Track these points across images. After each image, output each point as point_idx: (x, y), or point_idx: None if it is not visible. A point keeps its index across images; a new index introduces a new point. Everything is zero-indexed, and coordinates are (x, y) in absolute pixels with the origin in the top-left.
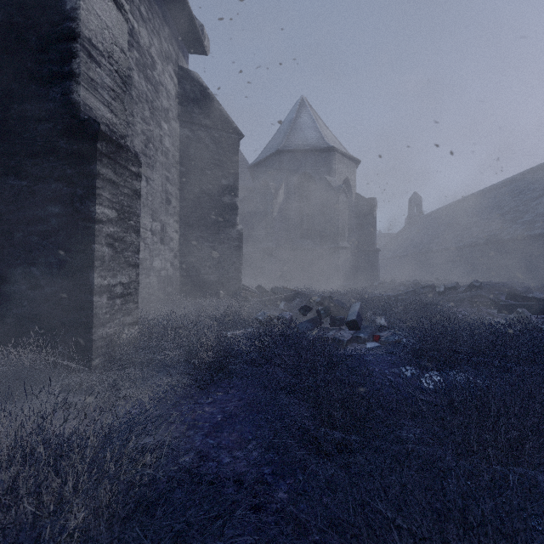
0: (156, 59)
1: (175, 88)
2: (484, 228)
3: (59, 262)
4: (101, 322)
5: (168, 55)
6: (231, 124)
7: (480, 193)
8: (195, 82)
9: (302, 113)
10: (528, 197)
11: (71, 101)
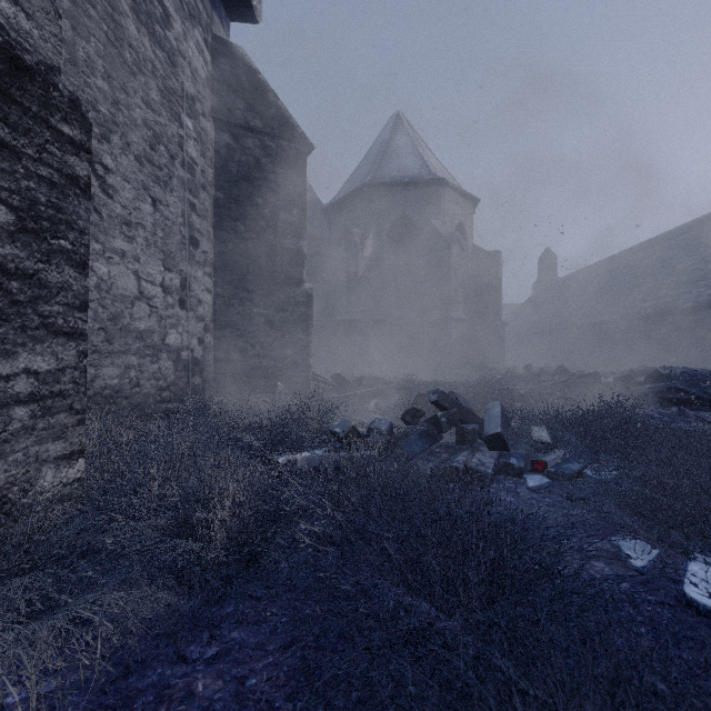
0: (172, 12)
1: (207, 68)
2: (649, 294)
3: None
4: None
5: (194, 13)
6: (295, 129)
7: (639, 248)
8: (238, 62)
9: (398, 133)
10: None
11: None
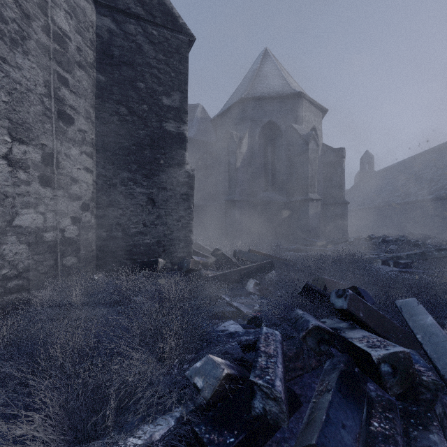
0: None
1: None
2: None
3: None
4: None
5: None
6: (176, 19)
7: (439, 147)
8: None
9: (266, 63)
10: None
11: None
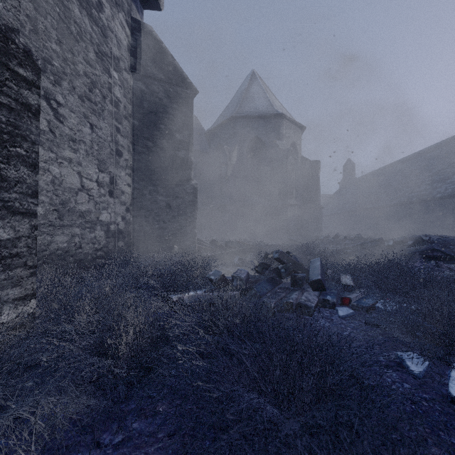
0: (104, 1)
1: (127, 39)
2: (414, 188)
3: None
4: None
5: (119, 3)
6: (185, 79)
7: (407, 158)
8: (148, 35)
9: (253, 84)
10: (454, 160)
11: None
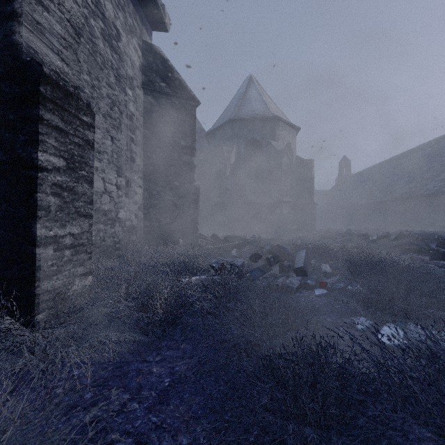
0: (121, 31)
1: (139, 60)
2: (405, 185)
3: (1, 212)
4: (46, 275)
5: (133, 30)
6: (189, 92)
7: (400, 156)
8: (157, 55)
9: (250, 88)
10: (443, 159)
11: (13, 42)
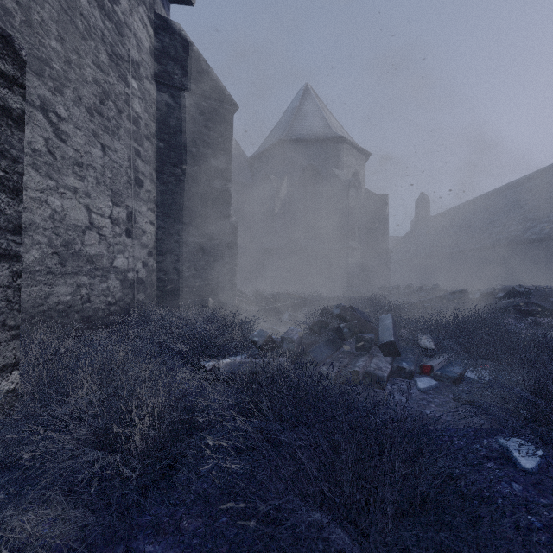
0: None
1: (150, 40)
2: (503, 228)
3: None
4: None
5: None
6: (223, 91)
7: (494, 192)
8: (176, 35)
9: (306, 101)
10: (551, 194)
11: None
